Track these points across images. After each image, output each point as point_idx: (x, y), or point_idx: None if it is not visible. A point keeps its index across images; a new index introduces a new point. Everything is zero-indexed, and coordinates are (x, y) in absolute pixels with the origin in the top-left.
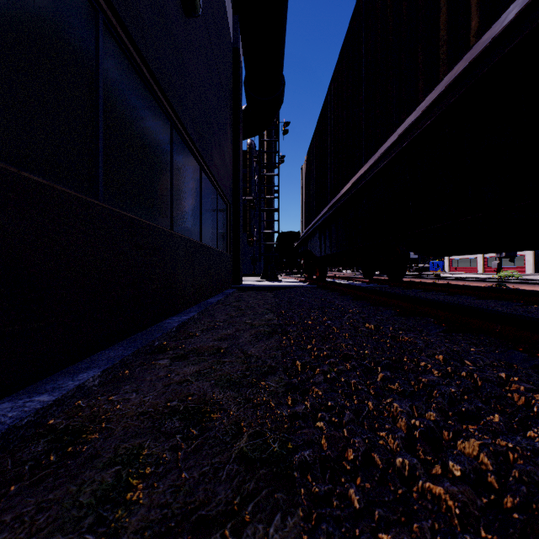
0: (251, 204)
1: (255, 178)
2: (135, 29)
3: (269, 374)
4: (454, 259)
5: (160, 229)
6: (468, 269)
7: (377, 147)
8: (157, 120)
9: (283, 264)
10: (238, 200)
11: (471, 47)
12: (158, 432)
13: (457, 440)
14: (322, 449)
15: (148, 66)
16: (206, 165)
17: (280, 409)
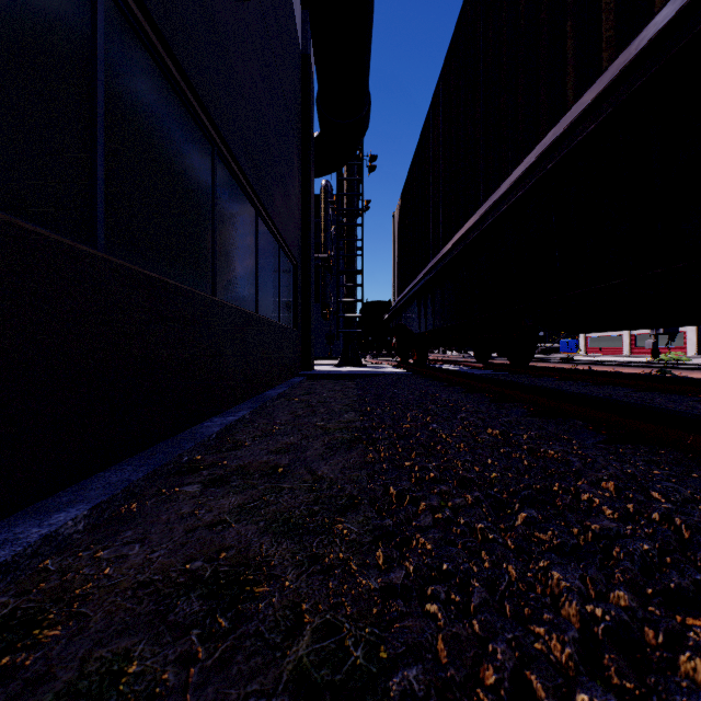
0: (326, 264)
1: (331, 230)
2: (154, 3)
3: (348, 510)
4: (592, 337)
5: (195, 294)
6: (611, 351)
7: (502, 178)
8: (192, 141)
9: (368, 343)
10: (309, 257)
11: (660, 8)
12: (162, 624)
13: (683, 656)
14: (440, 665)
15: (176, 59)
16: (264, 208)
17: (366, 576)
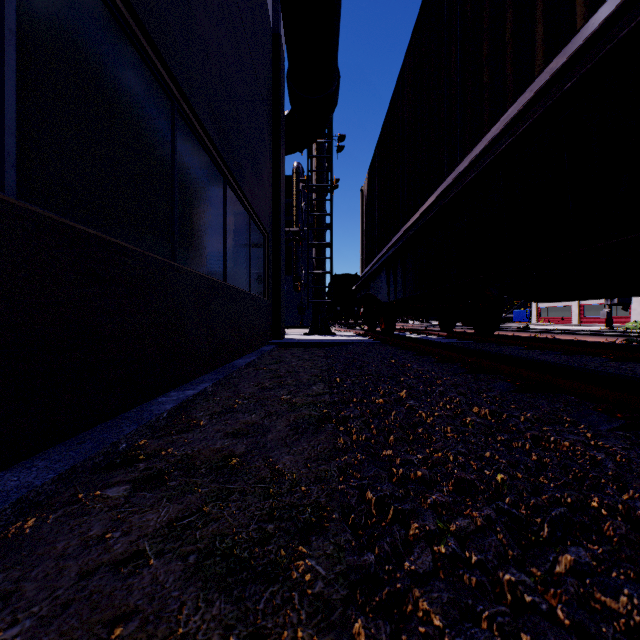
0: (297, 237)
1: (302, 205)
2: None
3: (313, 531)
4: (543, 308)
5: (146, 256)
6: (560, 320)
7: (485, 131)
8: (147, 92)
9: (337, 313)
10: (280, 230)
11: None
12: None
13: None
14: None
15: None
16: (232, 176)
17: None
